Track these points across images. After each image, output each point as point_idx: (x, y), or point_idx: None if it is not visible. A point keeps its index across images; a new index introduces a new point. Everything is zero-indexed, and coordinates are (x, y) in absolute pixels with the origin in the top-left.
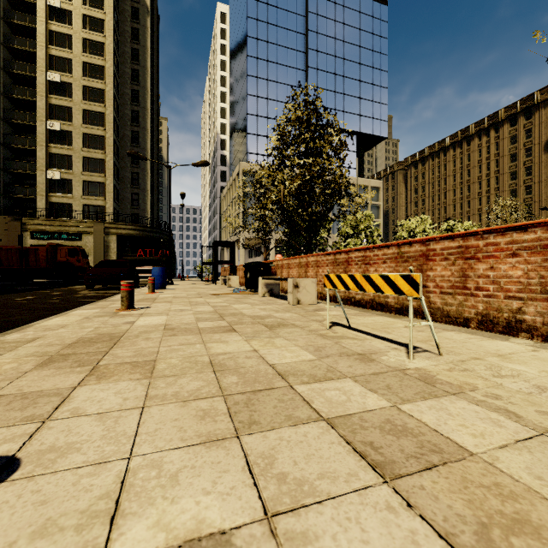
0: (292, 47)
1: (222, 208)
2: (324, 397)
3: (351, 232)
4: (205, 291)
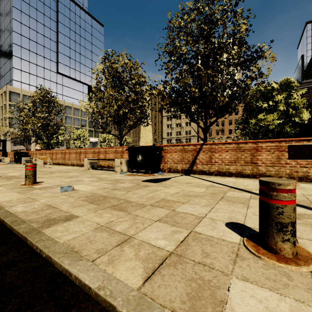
0: (48, 26)
1: None
2: None
3: (76, 138)
4: None
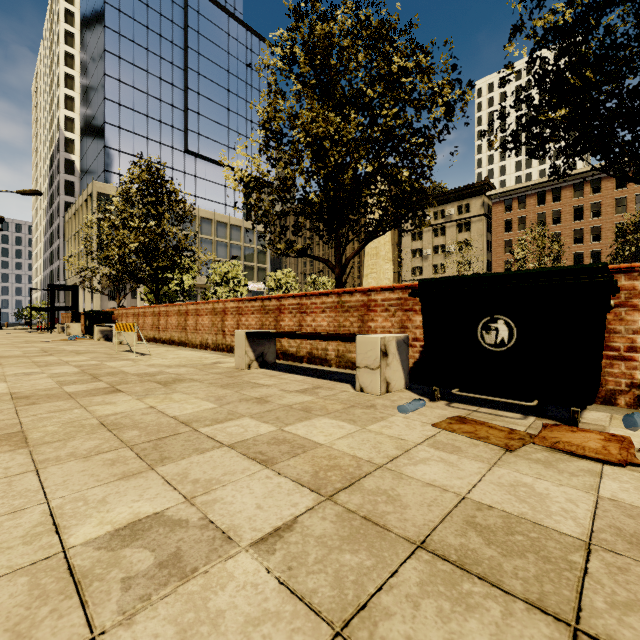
0: (167, 59)
1: (67, 233)
2: (79, 363)
3: (219, 280)
4: (35, 339)
